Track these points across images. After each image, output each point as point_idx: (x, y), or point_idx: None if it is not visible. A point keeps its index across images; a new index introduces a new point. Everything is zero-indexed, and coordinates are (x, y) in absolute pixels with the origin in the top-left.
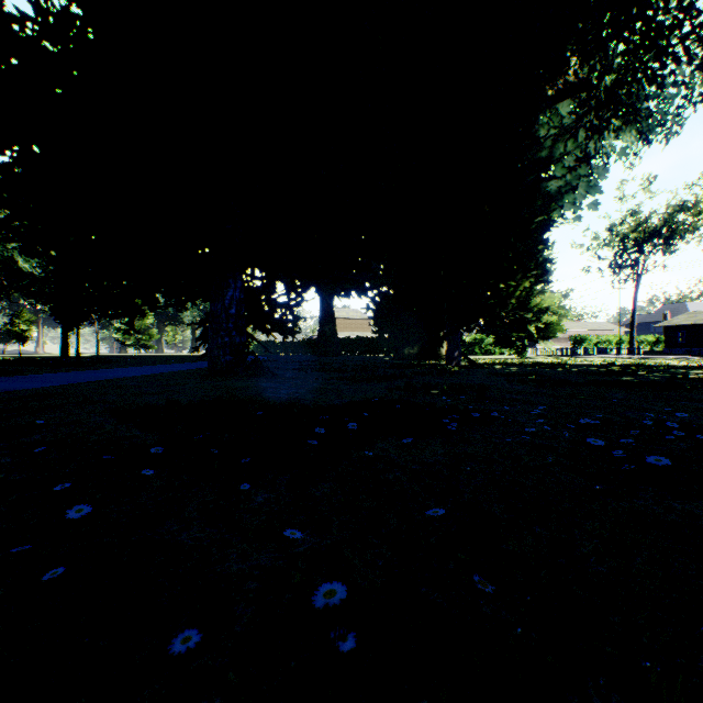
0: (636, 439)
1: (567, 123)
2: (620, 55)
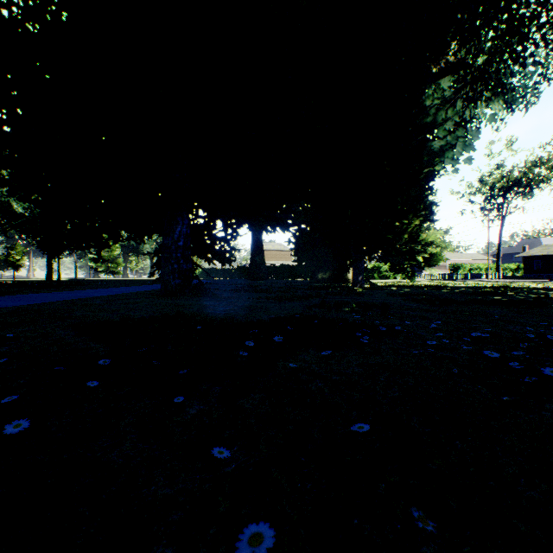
0: (524, 351)
1: (447, 95)
2: (490, 40)
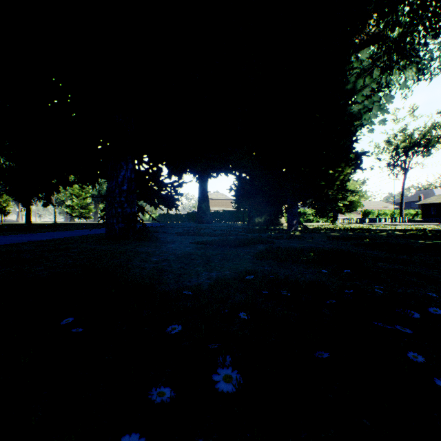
0: None
1: (366, 65)
2: (406, 14)
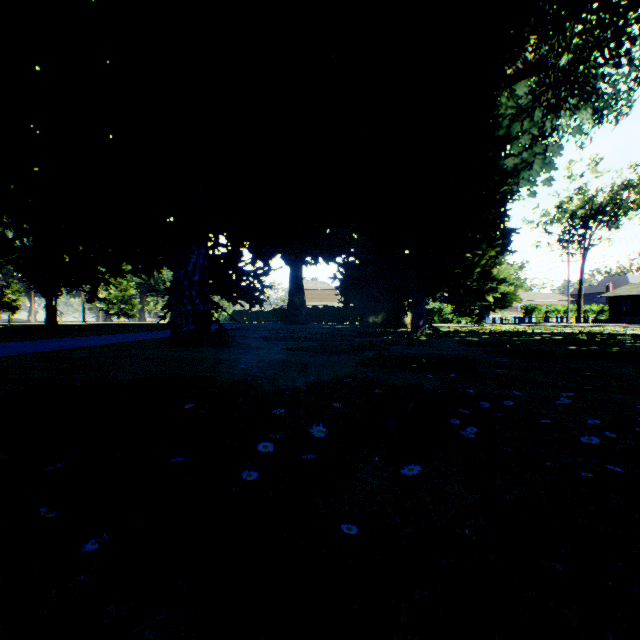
0: None
1: (524, 103)
2: (577, 35)
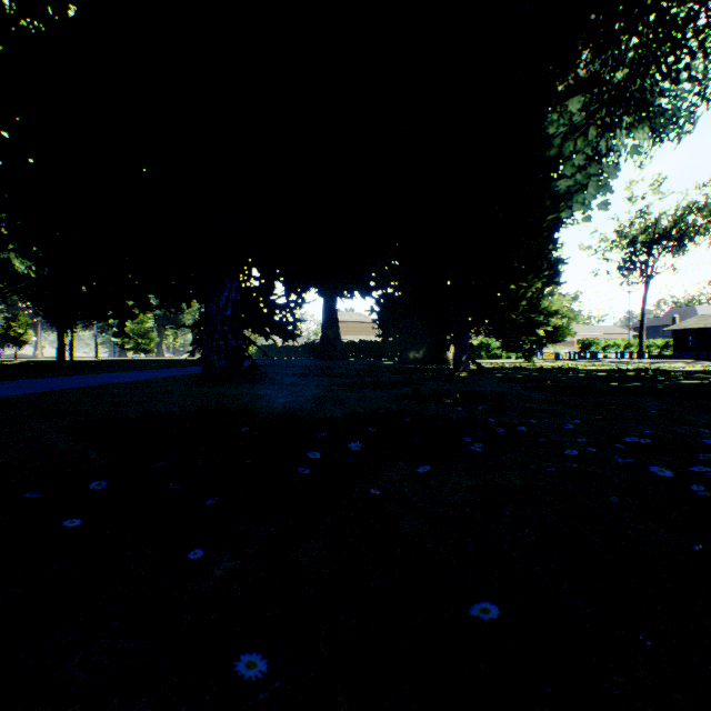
0: (704, 465)
1: (577, 120)
2: (632, 49)
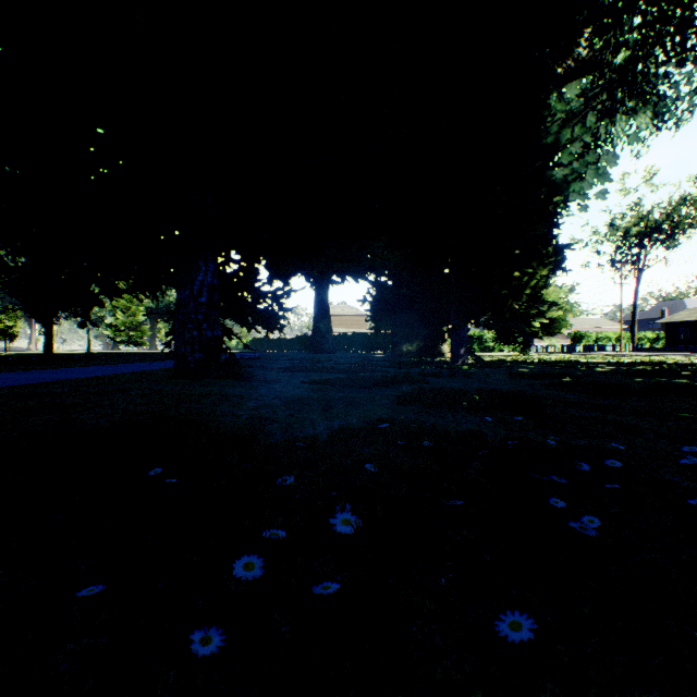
0: None
1: (575, 106)
2: (636, 28)
